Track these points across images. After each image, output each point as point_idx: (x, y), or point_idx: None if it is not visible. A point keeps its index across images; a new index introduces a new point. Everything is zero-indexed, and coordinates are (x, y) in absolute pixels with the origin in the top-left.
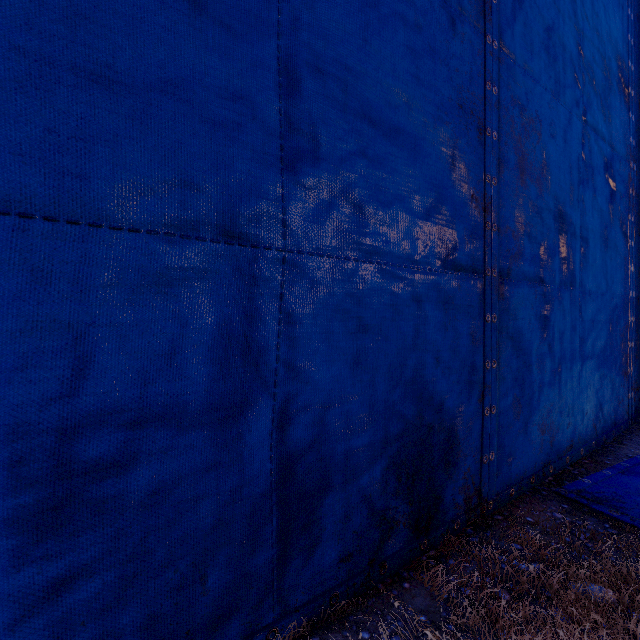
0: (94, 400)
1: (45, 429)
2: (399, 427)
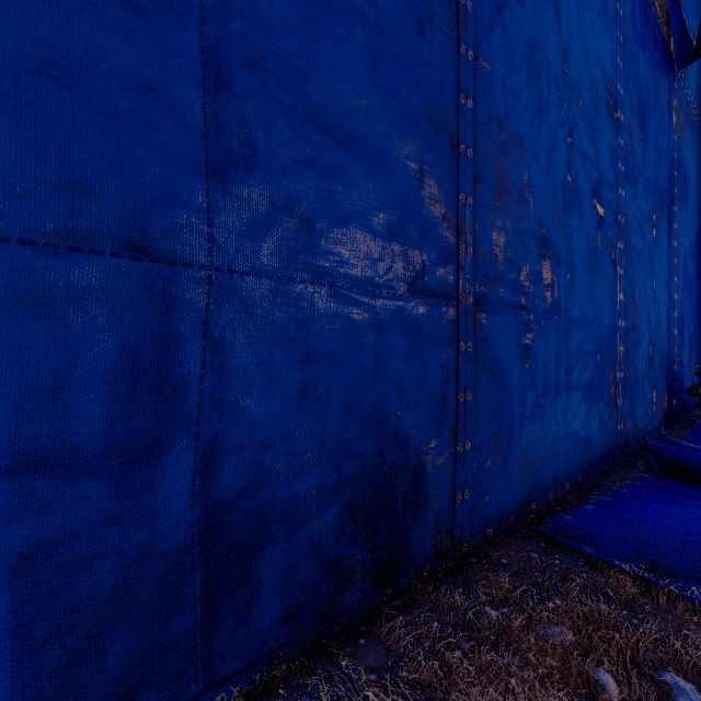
0: None
1: None
2: (357, 467)
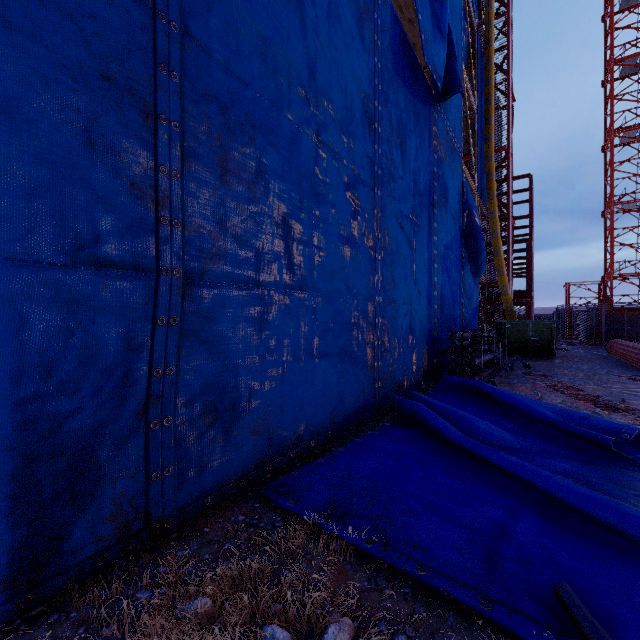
0: None
1: None
2: None
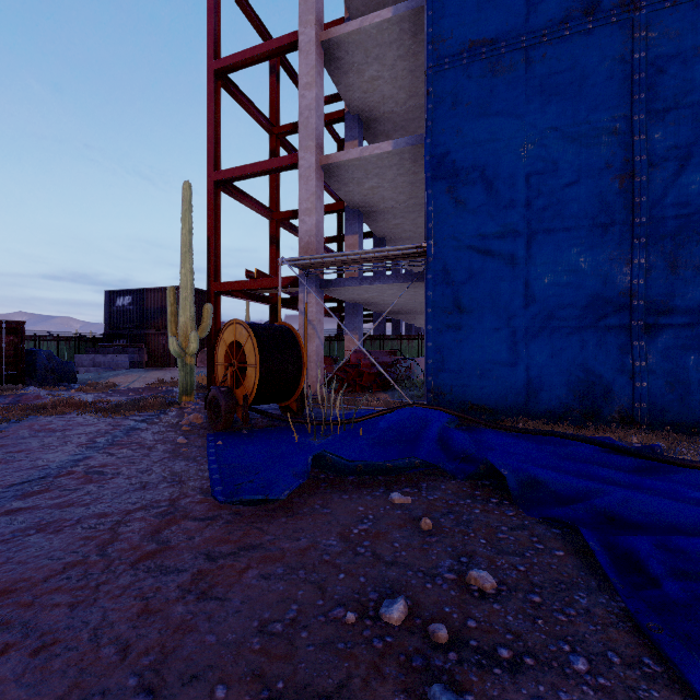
0: (484, 358)
1: (477, 362)
2: (571, 379)
